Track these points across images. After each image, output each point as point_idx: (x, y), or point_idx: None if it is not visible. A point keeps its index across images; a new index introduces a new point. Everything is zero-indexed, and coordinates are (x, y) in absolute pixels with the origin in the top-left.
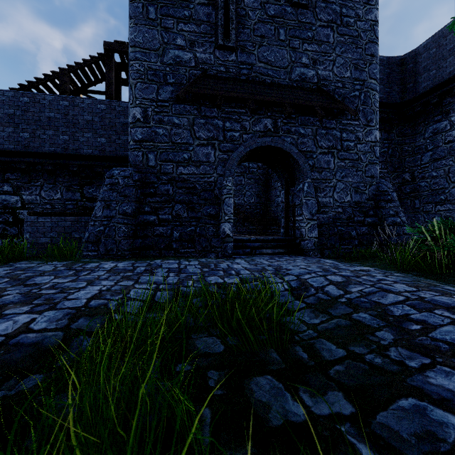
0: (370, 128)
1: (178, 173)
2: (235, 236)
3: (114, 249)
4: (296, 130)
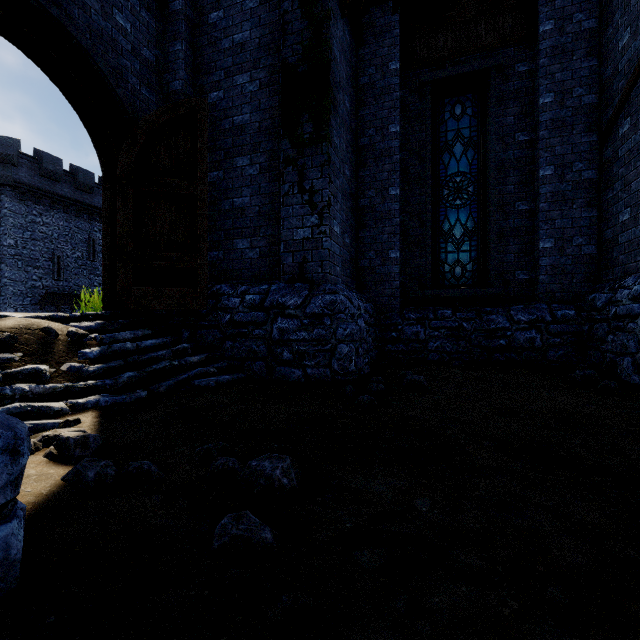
0: None
1: None
2: None
3: None
4: None
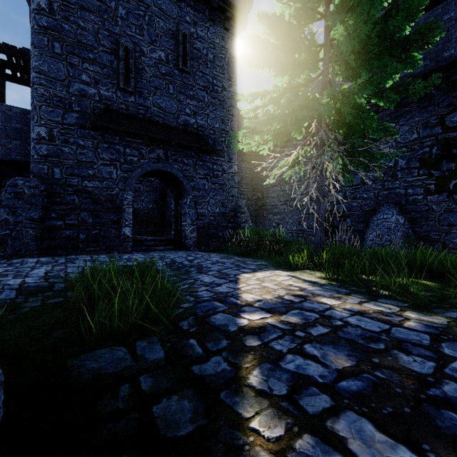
0: (231, 163)
1: (83, 185)
2: (134, 237)
3: (22, 249)
4: (181, 160)
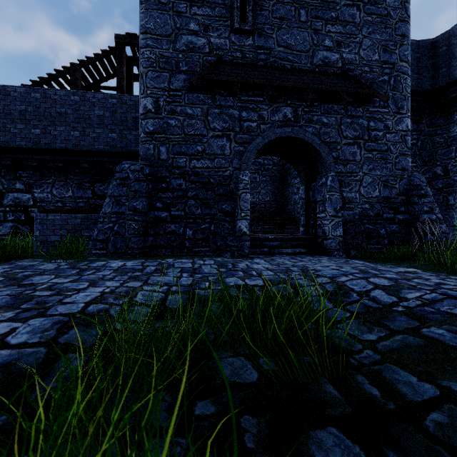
0: (400, 116)
1: (191, 166)
2: (250, 235)
3: (123, 247)
4: (318, 119)
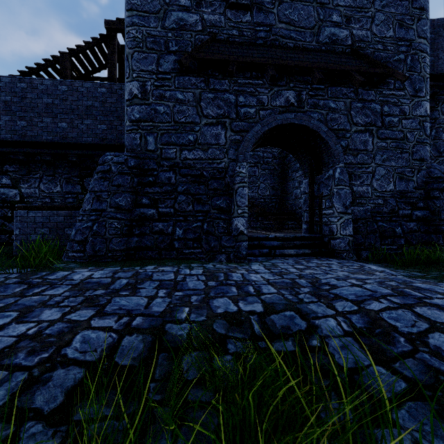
0: (418, 99)
1: (181, 158)
2: (249, 232)
3: (103, 249)
4: (324, 104)
